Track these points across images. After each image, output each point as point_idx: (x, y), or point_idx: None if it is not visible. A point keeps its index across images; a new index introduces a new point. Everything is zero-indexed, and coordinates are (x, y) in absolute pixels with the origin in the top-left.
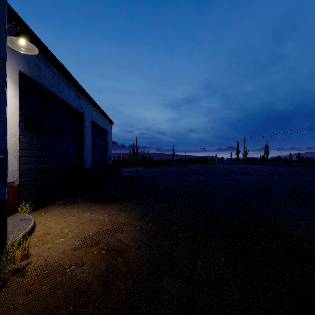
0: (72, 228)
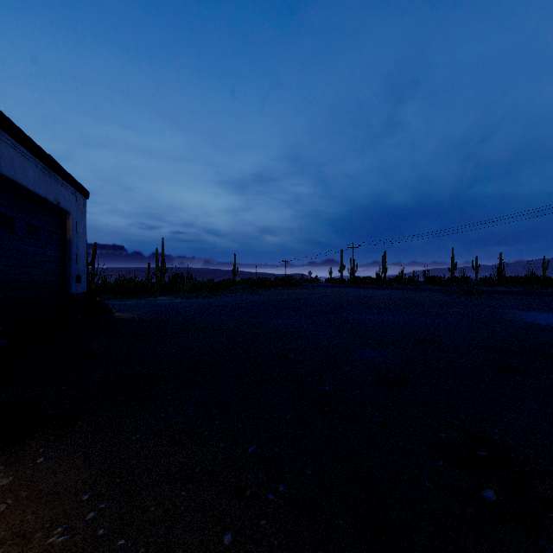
0: None
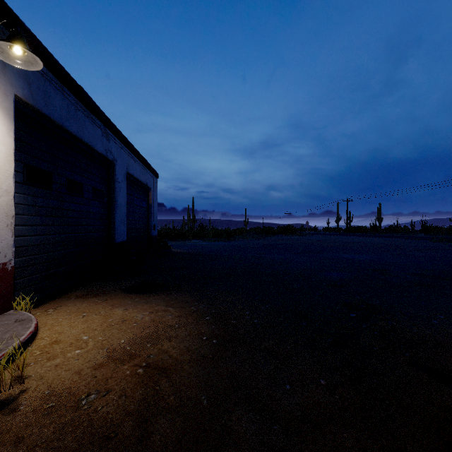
0: (94, 333)
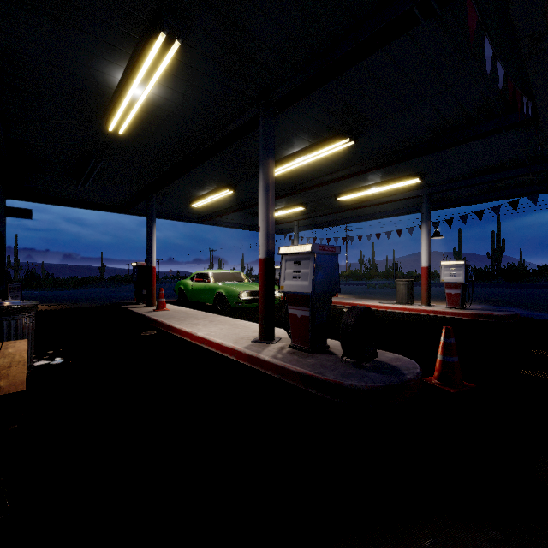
0: None
